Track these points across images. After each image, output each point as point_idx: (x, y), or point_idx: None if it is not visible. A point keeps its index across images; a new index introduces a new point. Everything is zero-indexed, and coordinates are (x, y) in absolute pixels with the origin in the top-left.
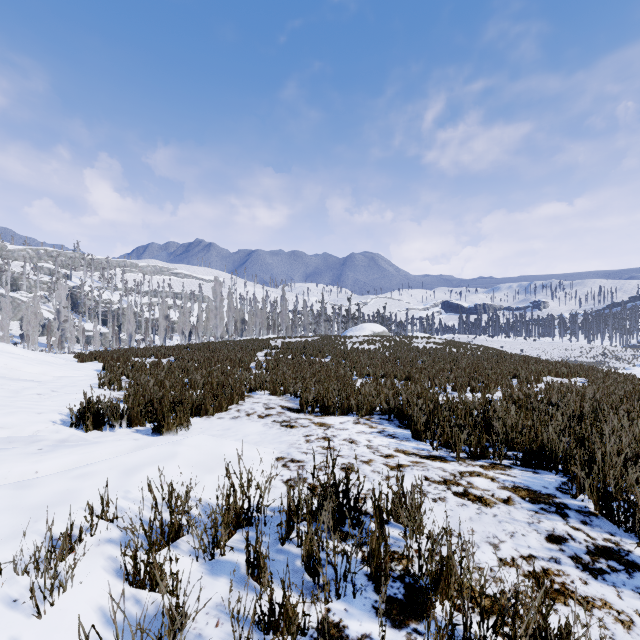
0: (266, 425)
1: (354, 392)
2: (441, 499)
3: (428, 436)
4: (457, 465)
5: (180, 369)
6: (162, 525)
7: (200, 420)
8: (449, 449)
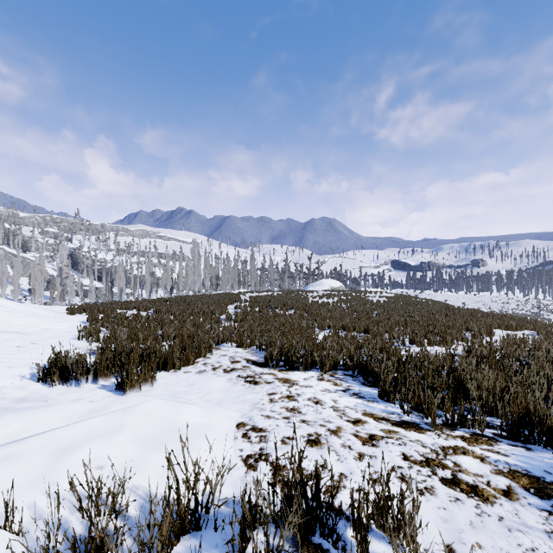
0: (230, 381)
1: (317, 346)
2: (428, 490)
3: (398, 399)
4: (435, 437)
5: (157, 321)
6: (75, 547)
7: (166, 374)
8: (420, 413)
